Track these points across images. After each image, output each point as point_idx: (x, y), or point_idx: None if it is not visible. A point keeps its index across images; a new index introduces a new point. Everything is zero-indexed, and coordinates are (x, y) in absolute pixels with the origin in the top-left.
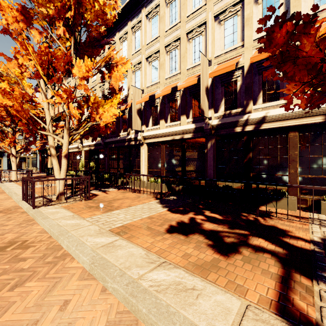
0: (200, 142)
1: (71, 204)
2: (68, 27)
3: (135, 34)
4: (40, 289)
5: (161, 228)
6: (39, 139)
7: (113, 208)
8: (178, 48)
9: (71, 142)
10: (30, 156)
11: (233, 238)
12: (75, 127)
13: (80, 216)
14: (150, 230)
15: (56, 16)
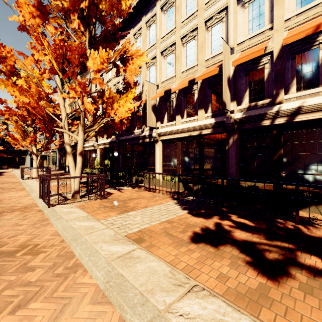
0: (220, 138)
1: (86, 203)
2: (82, 20)
3: (149, 29)
4: (45, 314)
5: (184, 235)
6: (58, 138)
7: (129, 209)
8: (195, 39)
9: (85, 139)
10: (50, 154)
11: (275, 253)
12: (89, 124)
13: (94, 217)
14: (171, 237)
15: (71, 9)
